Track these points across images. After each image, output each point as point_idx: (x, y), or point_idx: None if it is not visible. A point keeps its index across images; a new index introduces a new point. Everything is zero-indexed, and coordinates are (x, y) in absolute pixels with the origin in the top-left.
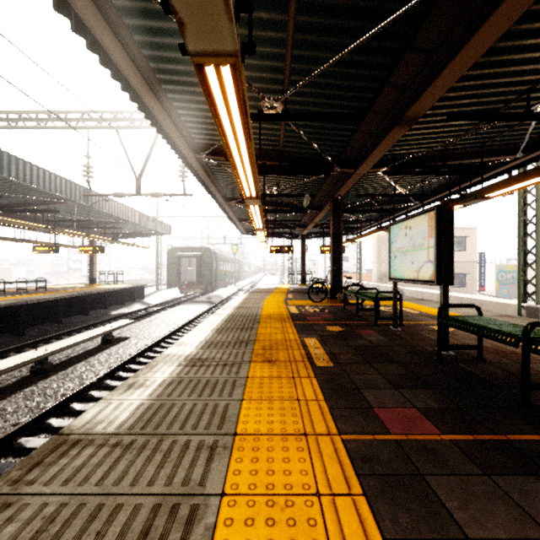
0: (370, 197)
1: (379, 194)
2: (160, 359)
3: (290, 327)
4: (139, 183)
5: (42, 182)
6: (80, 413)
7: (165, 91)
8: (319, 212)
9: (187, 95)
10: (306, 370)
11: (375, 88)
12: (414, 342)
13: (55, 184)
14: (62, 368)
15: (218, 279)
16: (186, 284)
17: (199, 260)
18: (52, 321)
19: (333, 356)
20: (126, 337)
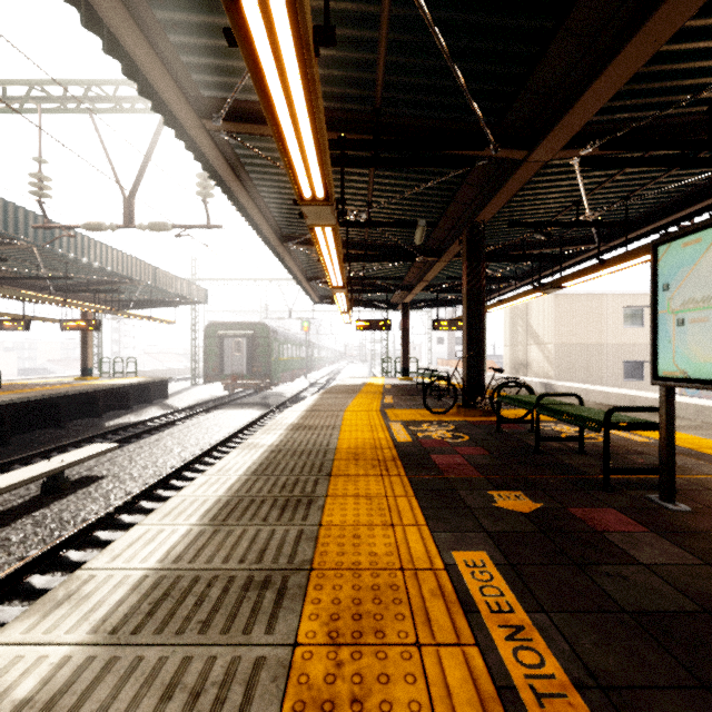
0: (534, 226)
1: (549, 221)
2: None
3: (405, 496)
4: (130, 207)
5: None
6: None
7: None
8: (437, 259)
9: None
10: None
11: None
12: None
13: None
14: None
15: (279, 370)
16: (231, 377)
17: (251, 341)
18: None
19: None
20: (97, 475)
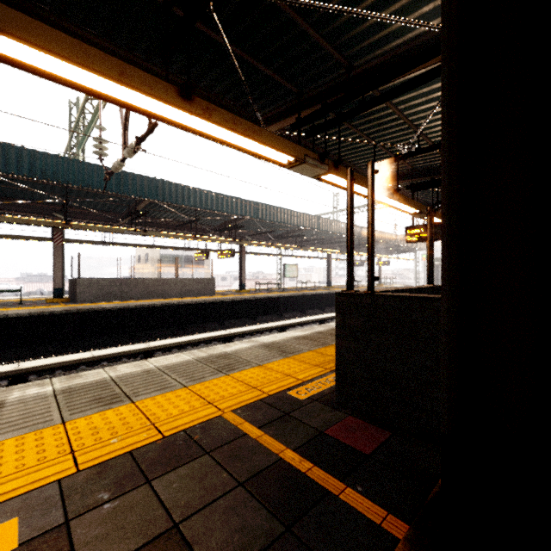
0: None
1: None
2: None
3: None
4: None
5: (377, 236)
6: None
7: None
8: None
9: None
10: None
11: None
12: None
13: (380, 236)
14: None
15: None
16: None
17: None
18: None
19: None
20: None
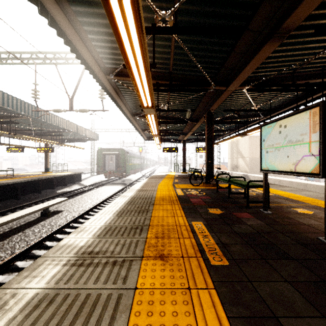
0: (233, 111)
1: (239, 109)
2: (51, 253)
3: (179, 210)
4: (71, 102)
5: (1, 101)
6: (0, 285)
7: (75, 14)
8: (196, 123)
9: (94, 18)
10: (202, 274)
11: (255, 3)
12: (291, 227)
13: (12, 103)
14: (2, 238)
15: (129, 169)
16: (108, 172)
17: (117, 156)
18: (13, 198)
19: (224, 248)
20: (60, 210)
